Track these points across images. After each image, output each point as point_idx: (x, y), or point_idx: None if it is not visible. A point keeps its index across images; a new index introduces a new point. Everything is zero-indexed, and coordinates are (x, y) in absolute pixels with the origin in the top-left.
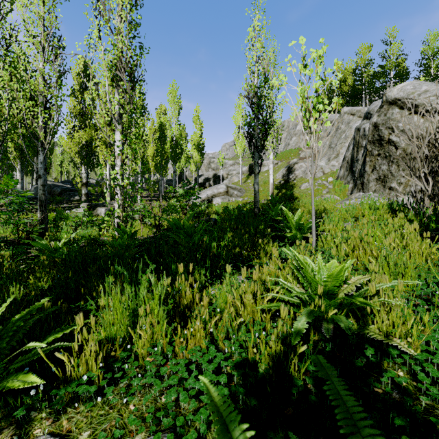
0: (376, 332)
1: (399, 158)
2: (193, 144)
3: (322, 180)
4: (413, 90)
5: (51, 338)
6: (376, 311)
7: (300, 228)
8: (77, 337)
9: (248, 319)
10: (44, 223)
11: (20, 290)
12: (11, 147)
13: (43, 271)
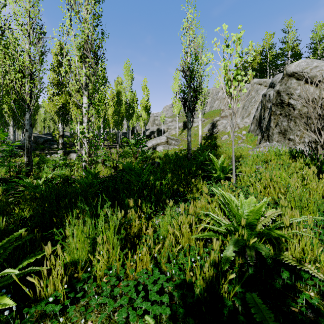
0: (289, 258)
1: (298, 117)
2: (142, 106)
3: (237, 133)
4: (306, 65)
5: (25, 263)
6: (290, 241)
7: (223, 169)
8: (49, 259)
9: (185, 246)
10: (30, 165)
11: (6, 220)
12: (6, 108)
13: (26, 203)
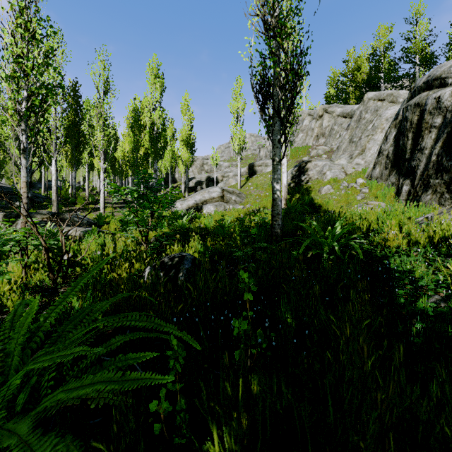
0: None
1: None
2: (181, 139)
3: (347, 181)
4: None
5: None
6: None
7: None
8: None
9: None
10: None
11: None
12: None
13: None
